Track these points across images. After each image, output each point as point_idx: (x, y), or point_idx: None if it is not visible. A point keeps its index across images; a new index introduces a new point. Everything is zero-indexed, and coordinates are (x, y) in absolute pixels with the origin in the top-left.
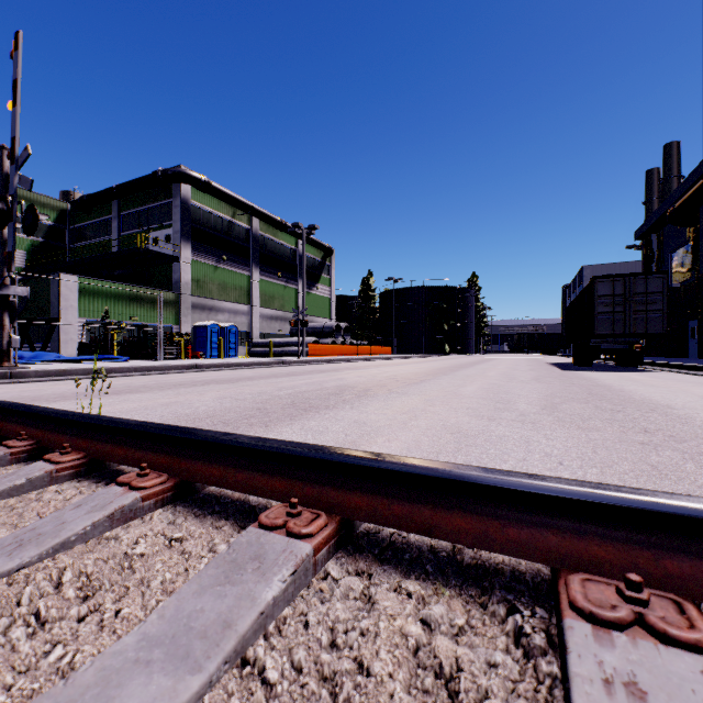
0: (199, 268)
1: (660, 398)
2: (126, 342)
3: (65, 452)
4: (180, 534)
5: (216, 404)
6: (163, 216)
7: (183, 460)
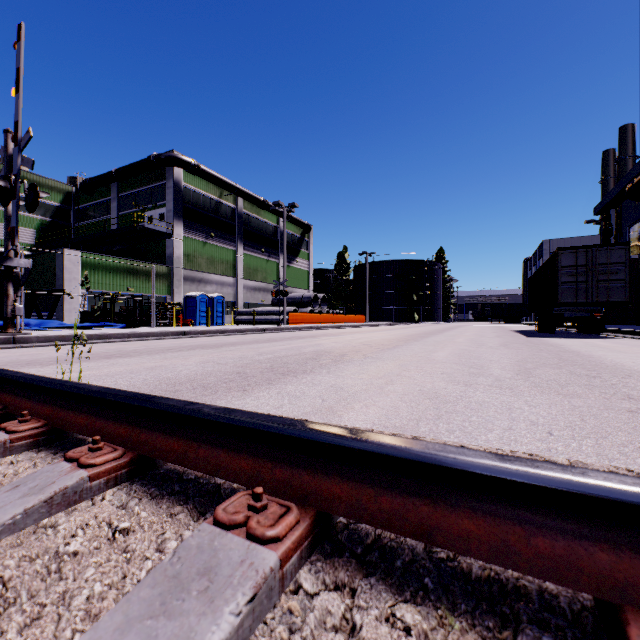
0: (189, 244)
1: (632, 363)
2: (124, 311)
3: (23, 419)
4: (127, 524)
5: (199, 368)
6: (157, 197)
7: (144, 432)
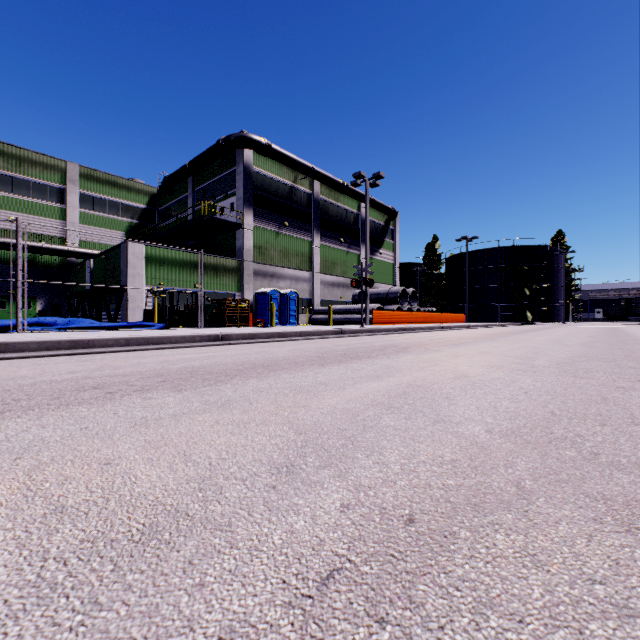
0: (260, 235)
1: None
2: (187, 309)
3: None
4: None
5: None
6: (228, 186)
7: None
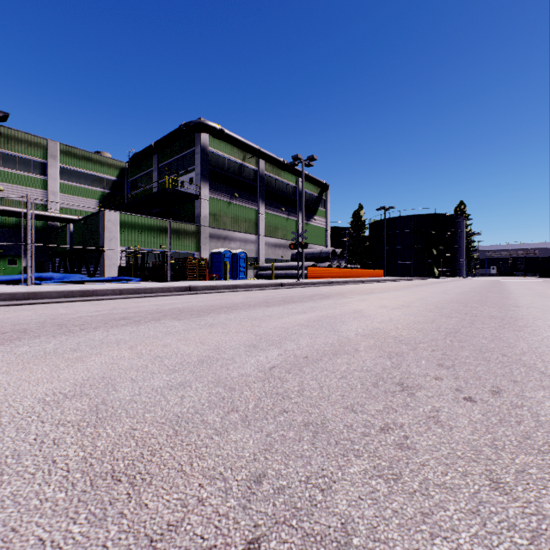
0: (215, 204)
1: None
2: (155, 266)
3: None
4: None
5: None
6: (188, 163)
7: None
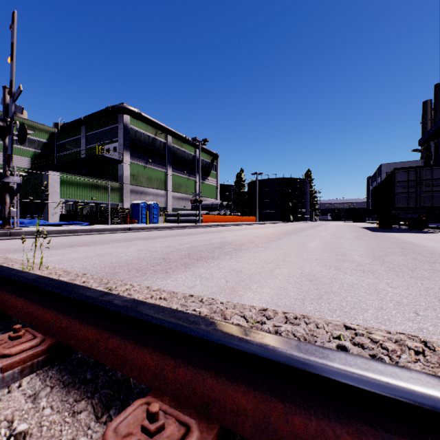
0: (134, 167)
1: None
2: (89, 213)
3: None
4: (25, 426)
5: (135, 255)
6: (112, 135)
7: (65, 318)
